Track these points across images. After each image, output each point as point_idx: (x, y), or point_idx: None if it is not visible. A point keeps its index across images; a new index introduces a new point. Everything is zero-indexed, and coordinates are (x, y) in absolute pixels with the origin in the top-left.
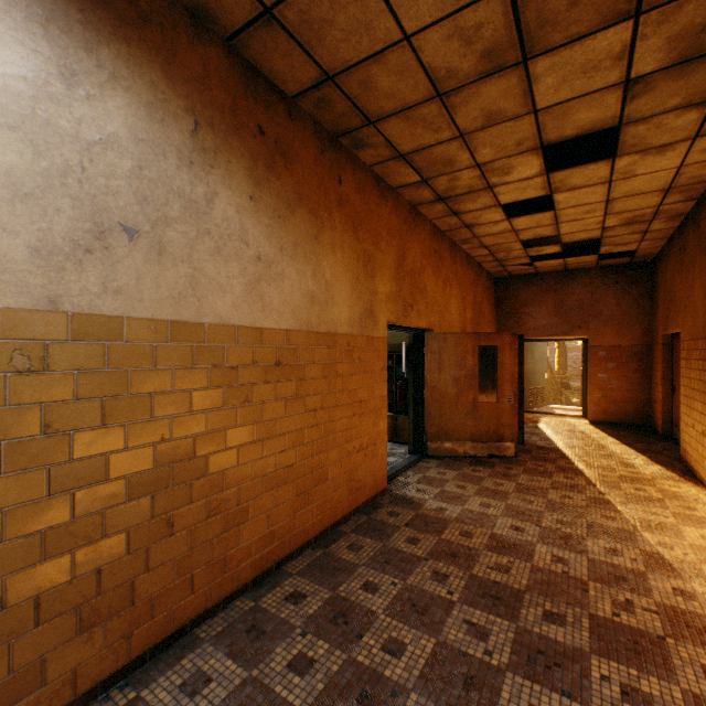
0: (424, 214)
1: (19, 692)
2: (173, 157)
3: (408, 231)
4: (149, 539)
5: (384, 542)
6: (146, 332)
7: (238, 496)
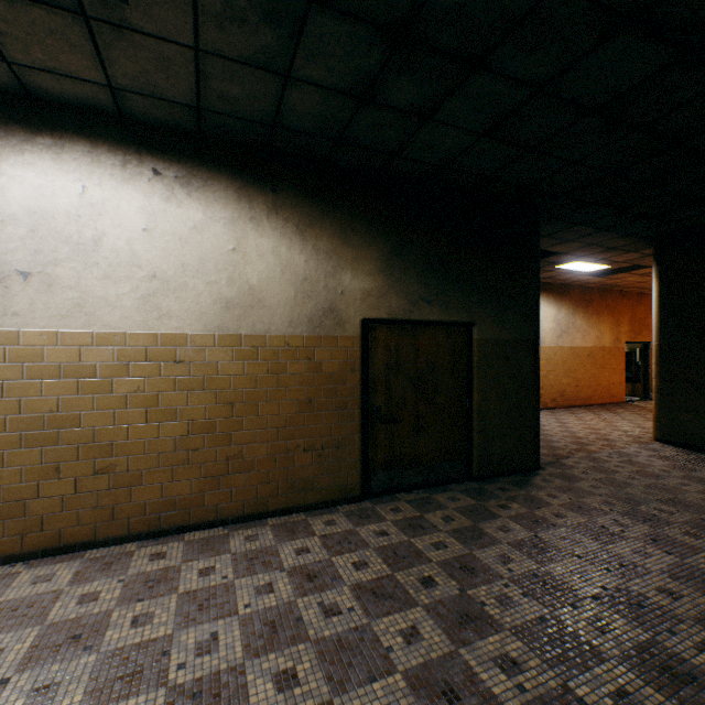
0: (646, 293)
1: (554, 401)
2: (569, 315)
3: (636, 304)
4: (566, 386)
5: (621, 407)
6: (566, 349)
7: (580, 385)
